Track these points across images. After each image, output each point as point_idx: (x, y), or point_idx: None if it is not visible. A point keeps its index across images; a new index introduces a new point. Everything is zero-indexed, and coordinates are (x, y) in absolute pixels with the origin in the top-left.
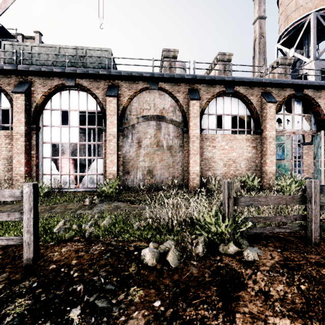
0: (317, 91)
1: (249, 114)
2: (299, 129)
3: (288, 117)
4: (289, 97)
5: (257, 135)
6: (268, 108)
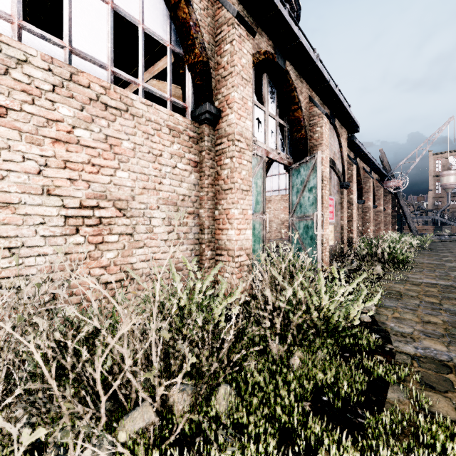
0: (299, 78)
1: (179, 46)
2: (274, 149)
3: (259, 113)
4: (267, 56)
5: (205, 125)
6: (237, 39)
